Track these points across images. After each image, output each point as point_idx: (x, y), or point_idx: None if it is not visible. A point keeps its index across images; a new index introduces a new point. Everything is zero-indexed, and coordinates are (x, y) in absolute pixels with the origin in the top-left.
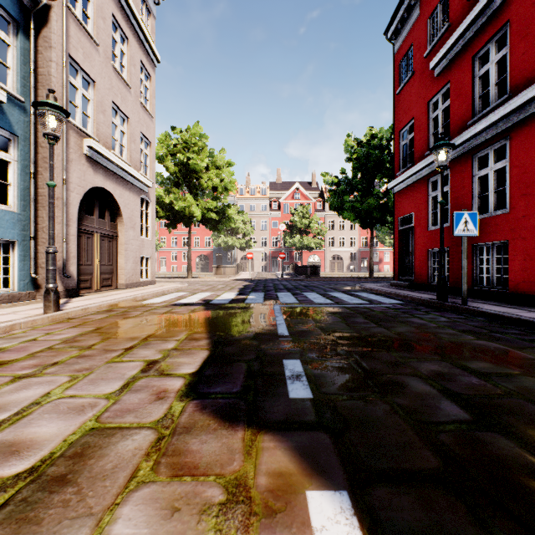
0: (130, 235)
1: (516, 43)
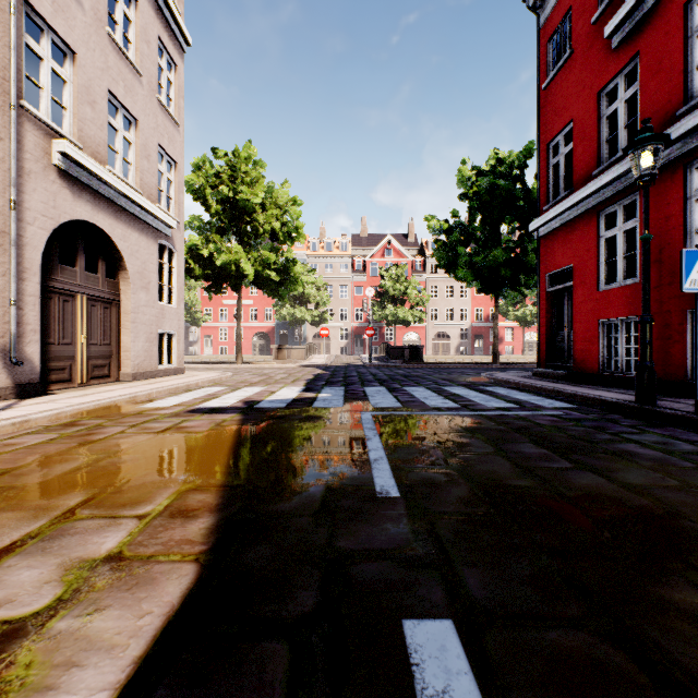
0: (141, 299)
1: None
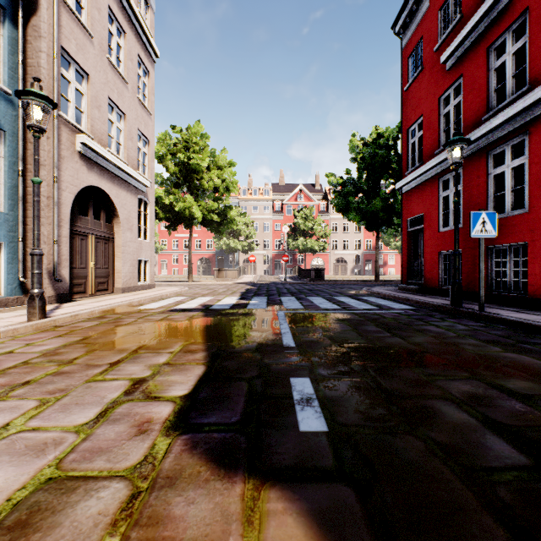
0: (127, 237)
1: (536, 32)
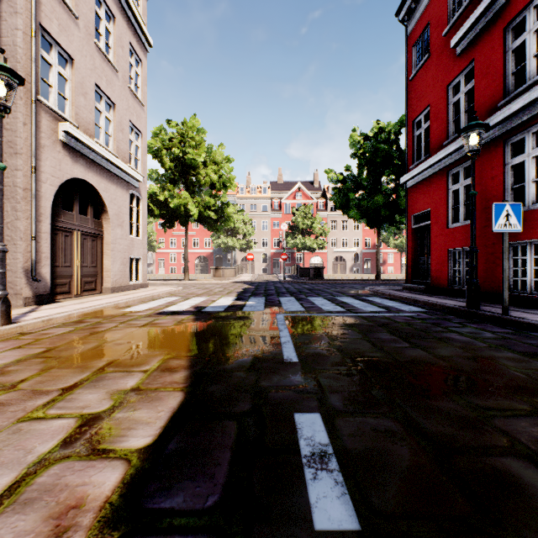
0: (118, 233)
1: None
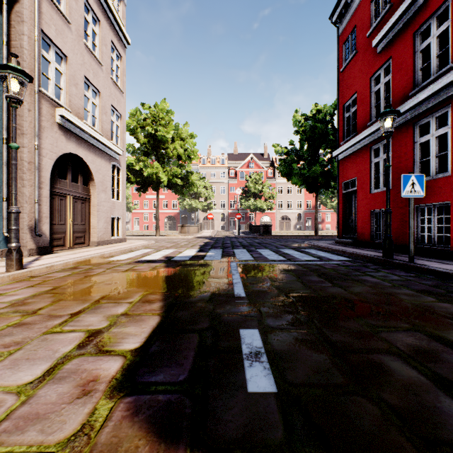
0: (102, 197)
1: None
